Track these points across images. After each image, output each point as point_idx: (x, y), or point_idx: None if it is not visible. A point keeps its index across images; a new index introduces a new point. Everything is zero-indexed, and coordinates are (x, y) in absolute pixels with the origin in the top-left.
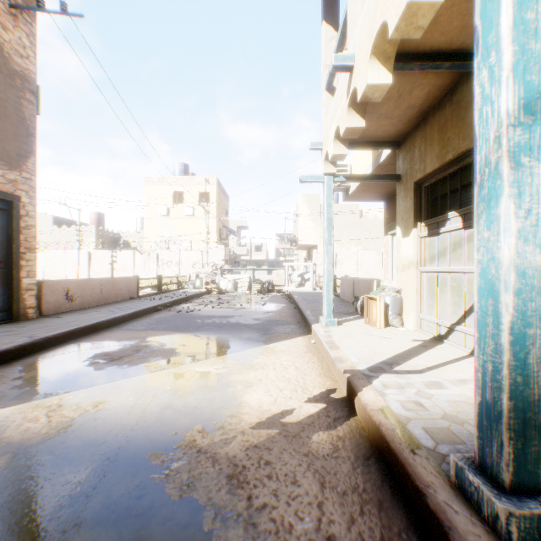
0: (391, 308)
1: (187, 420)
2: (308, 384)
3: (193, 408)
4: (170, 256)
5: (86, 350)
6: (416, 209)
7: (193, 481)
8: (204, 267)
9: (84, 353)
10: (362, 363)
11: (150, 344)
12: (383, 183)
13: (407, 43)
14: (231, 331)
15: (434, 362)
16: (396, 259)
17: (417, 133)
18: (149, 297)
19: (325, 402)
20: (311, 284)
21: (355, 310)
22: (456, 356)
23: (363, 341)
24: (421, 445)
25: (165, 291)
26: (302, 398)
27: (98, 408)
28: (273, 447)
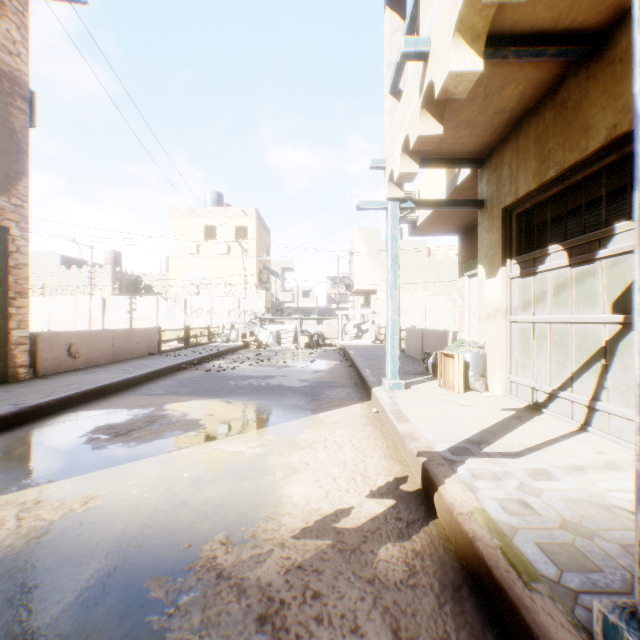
0: (473, 367)
1: (206, 525)
2: (370, 469)
3: (217, 506)
4: (200, 303)
5: (86, 421)
6: (504, 242)
7: (207, 627)
8: (241, 316)
9: (82, 426)
10: (440, 441)
11: (168, 413)
12: (459, 213)
13: (500, 21)
14: (271, 396)
15: (534, 440)
16: (474, 307)
17: (506, 147)
18: (172, 353)
19: (394, 497)
20: (370, 336)
21: (425, 369)
22: (561, 431)
23: (439, 411)
24: (538, 573)
25: (193, 345)
26: (362, 491)
27: (88, 506)
28: (324, 569)
